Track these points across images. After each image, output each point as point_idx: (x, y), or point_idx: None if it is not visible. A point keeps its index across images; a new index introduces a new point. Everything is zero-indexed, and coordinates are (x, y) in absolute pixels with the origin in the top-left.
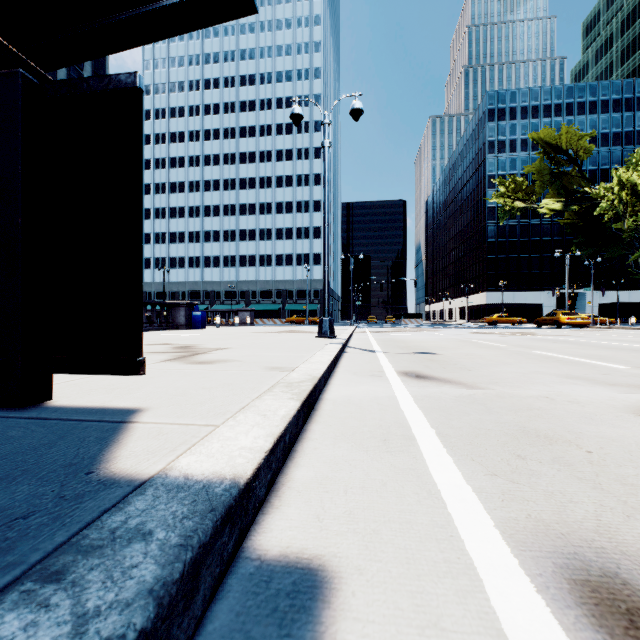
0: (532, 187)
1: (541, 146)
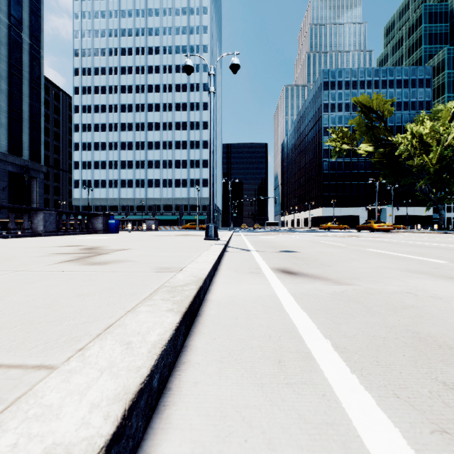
0: (353, 135)
1: (360, 107)
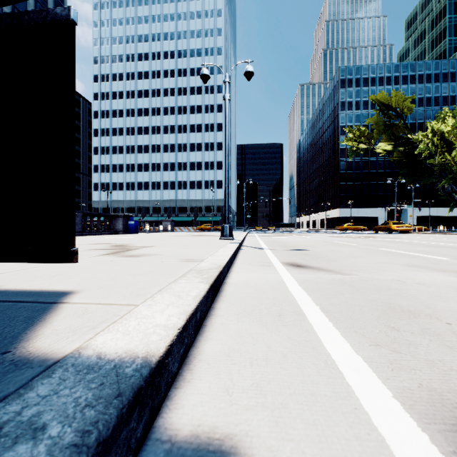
0: (371, 134)
1: (378, 105)
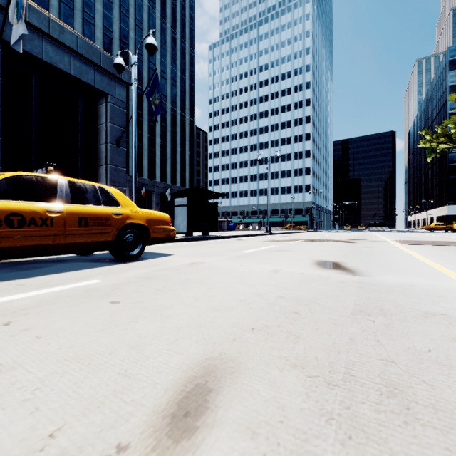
0: None
1: None
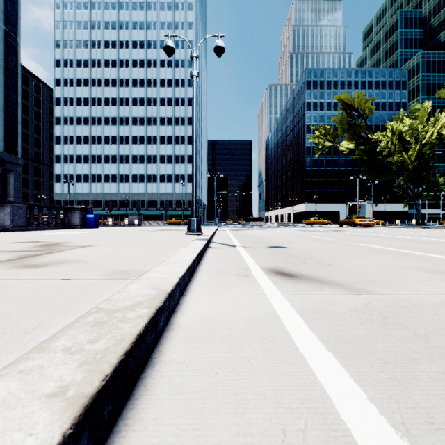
0: (336, 133)
1: (342, 105)
